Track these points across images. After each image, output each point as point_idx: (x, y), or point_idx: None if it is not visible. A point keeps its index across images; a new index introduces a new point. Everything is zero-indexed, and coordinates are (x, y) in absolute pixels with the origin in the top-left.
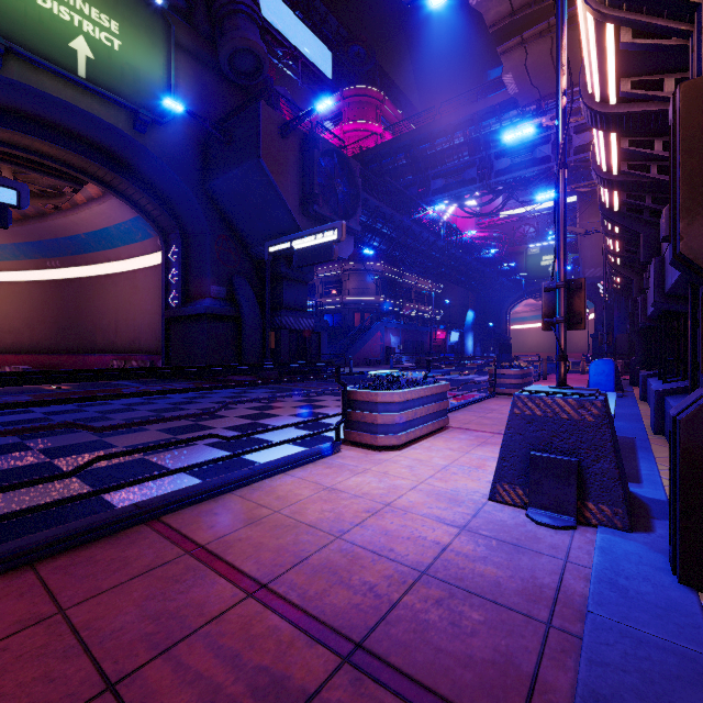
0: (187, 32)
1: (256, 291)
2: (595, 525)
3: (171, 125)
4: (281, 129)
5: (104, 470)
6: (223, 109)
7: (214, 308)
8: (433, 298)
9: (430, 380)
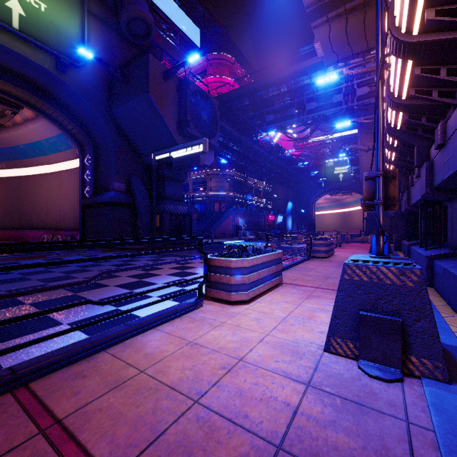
0: (96, 3)
1: (147, 187)
2: (418, 376)
3: (85, 68)
4: (164, 74)
5: (5, 327)
6: (123, 59)
7: (117, 198)
8: (266, 193)
9: (269, 249)
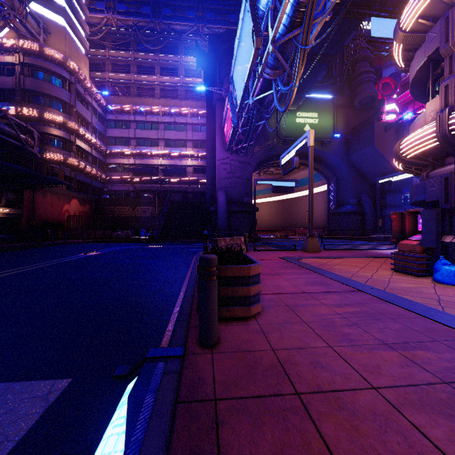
0: (340, 99)
1: (371, 199)
2: None
3: (334, 139)
4: (385, 128)
5: None
6: (355, 121)
7: (351, 209)
8: None
9: None
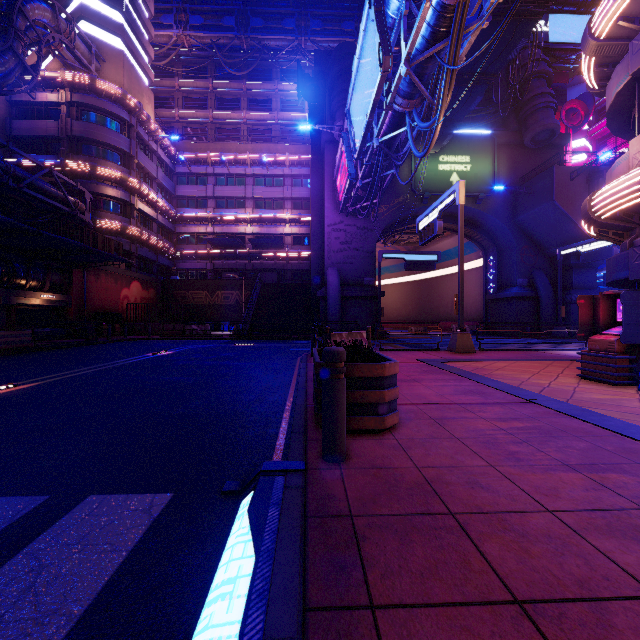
0: (503, 135)
1: (550, 278)
2: None
3: (494, 192)
4: (570, 175)
5: None
6: (525, 166)
7: (520, 293)
8: None
9: None
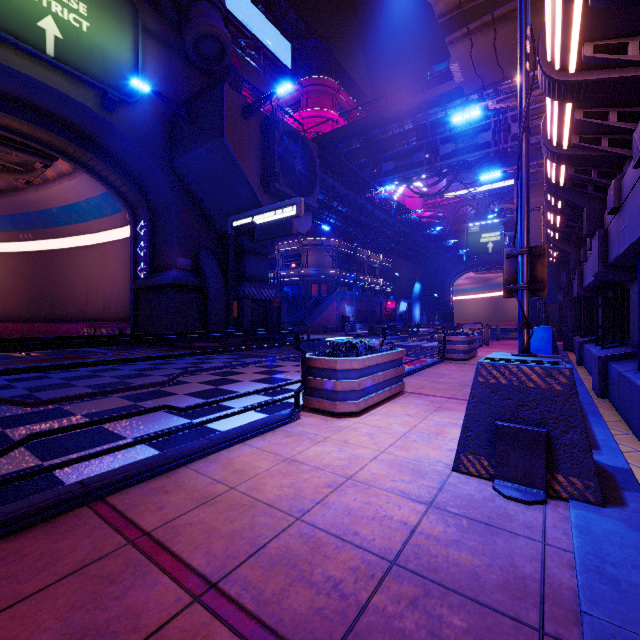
0: (154, 17)
1: (220, 263)
2: (566, 499)
3: (139, 105)
4: (244, 110)
5: (58, 440)
6: (189, 91)
7: (180, 278)
8: (384, 271)
9: (386, 347)
